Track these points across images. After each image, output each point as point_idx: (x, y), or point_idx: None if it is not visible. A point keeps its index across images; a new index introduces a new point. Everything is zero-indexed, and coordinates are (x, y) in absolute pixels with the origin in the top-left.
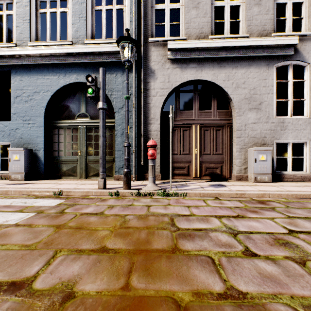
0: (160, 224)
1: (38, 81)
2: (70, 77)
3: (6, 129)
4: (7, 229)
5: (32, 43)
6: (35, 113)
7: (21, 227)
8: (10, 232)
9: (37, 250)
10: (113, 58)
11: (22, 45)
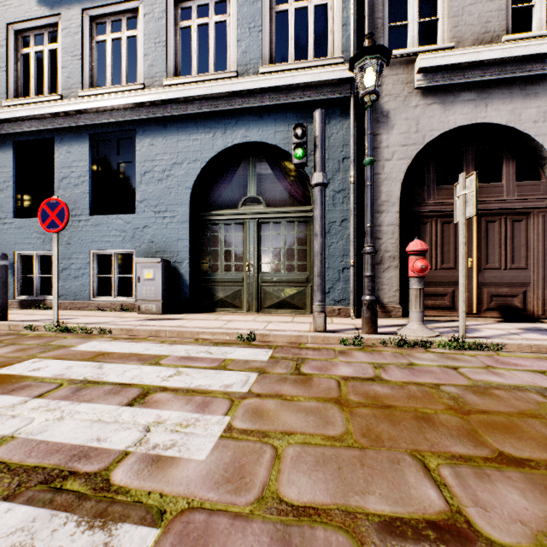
0: (543, 408)
1: (179, 145)
2: (233, 135)
3: (127, 228)
4: (249, 402)
5: (170, 80)
6: (174, 200)
7: (269, 399)
8: (264, 408)
9: (371, 450)
10: (312, 94)
11: (153, 85)
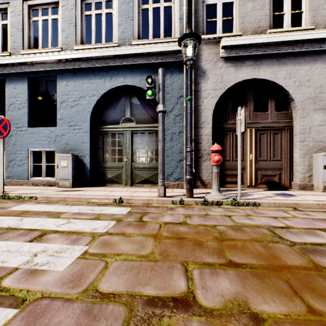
0: (265, 236)
1: (83, 86)
2: (116, 81)
3: (51, 135)
4: (104, 238)
5: (78, 46)
6: (80, 119)
7: (116, 235)
8: (110, 241)
9: (161, 262)
10: (162, 58)
11: (68, 49)
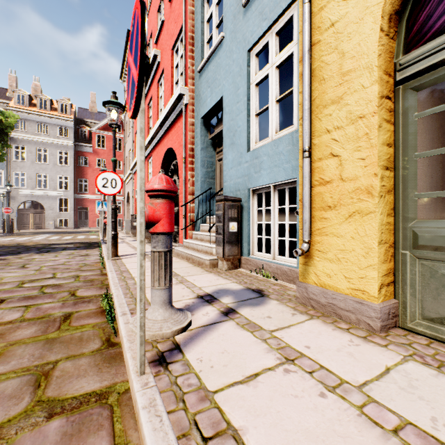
0: None
1: None
2: None
3: None
4: None
5: None
6: None
7: None
8: None
9: None
10: None
11: None
